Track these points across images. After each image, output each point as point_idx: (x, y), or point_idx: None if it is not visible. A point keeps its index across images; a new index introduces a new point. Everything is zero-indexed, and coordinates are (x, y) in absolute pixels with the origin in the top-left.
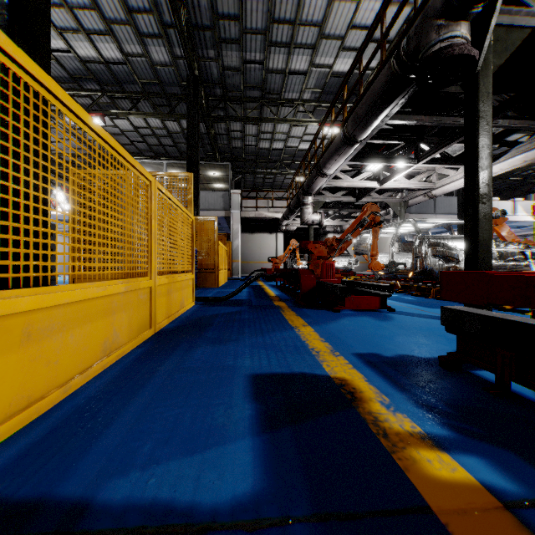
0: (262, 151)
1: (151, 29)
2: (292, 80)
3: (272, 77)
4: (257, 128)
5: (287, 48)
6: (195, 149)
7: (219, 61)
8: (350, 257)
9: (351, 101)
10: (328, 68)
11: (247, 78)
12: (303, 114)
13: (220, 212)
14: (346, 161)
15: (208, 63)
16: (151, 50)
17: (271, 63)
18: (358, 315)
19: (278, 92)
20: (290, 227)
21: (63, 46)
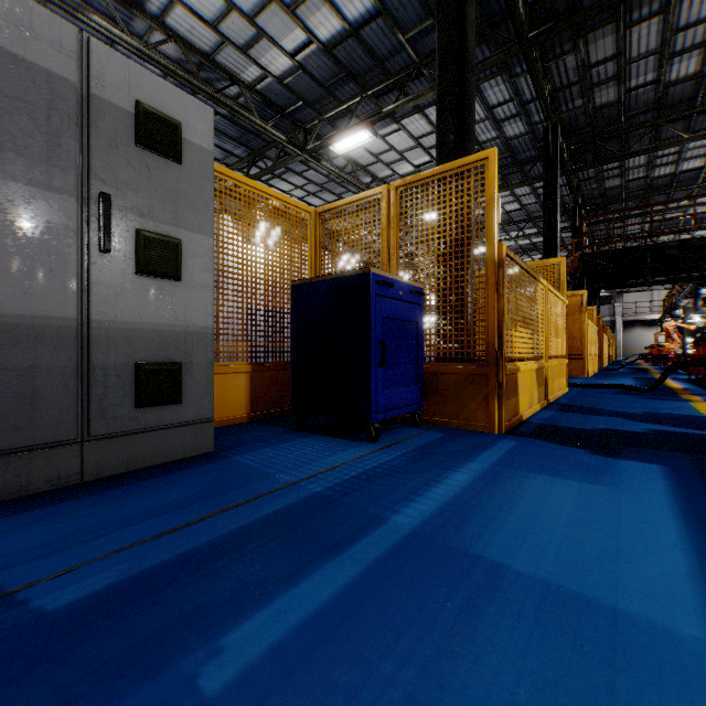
0: None
1: None
2: None
3: None
4: None
5: None
6: (598, 300)
7: None
8: None
9: None
10: None
11: None
12: None
13: (606, 318)
14: None
15: None
16: None
17: None
18: None
19: None
20: None
21: None
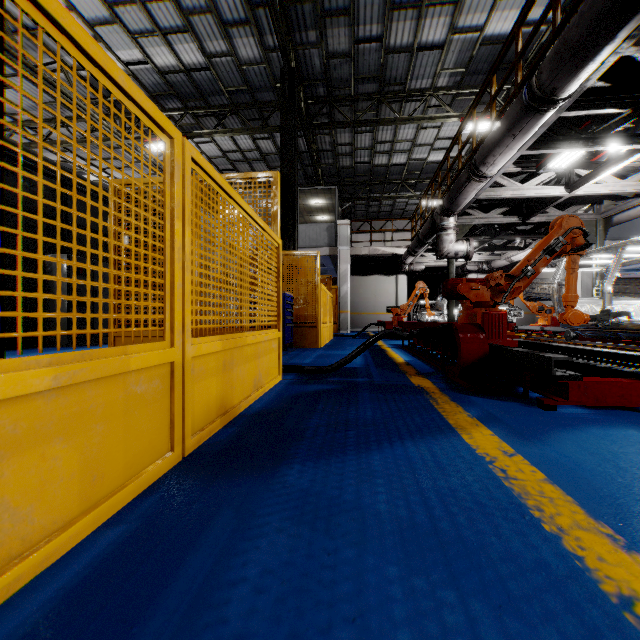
0: (378, 169)
1: (236, 14)
2: (423, 60)
3: (393, 59)
4: (371, 137)
5: (417, 11)
6: (291, 164)
7: (322, 46)
8: (508, 305)
9: (509, 81)
10: (478, 31)
11: (360, 66)
12: (436, 110)
13: (324, 250)
14: (522, 150)
15: (308, 51)
16: (238, 45)
17: (392, 37)
18: (608, 422)
19: (402, 81)
20: (416, 267)
21: (140, 56)
